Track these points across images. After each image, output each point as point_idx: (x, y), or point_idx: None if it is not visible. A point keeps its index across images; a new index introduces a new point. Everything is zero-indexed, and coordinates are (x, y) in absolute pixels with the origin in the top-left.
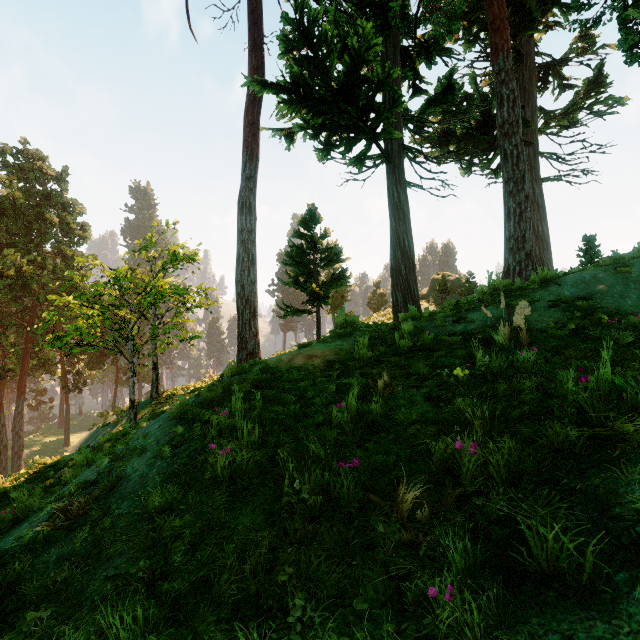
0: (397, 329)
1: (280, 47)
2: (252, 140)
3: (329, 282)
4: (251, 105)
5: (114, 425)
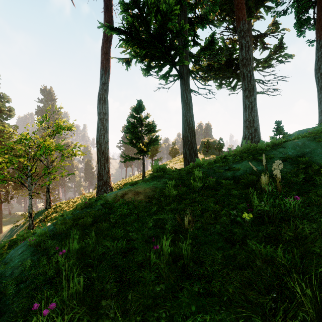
0: (190, 173)
1: (121, 7)
2: (106, 62)
3: (149, 142)
4: (105, 42)
5: (22, 226)
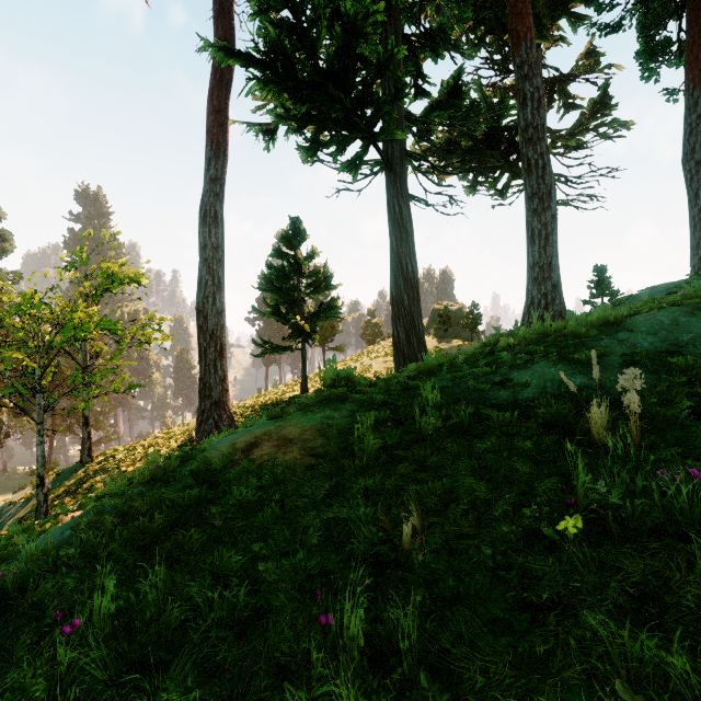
0: (411, 390)
1: (251, 5)
2: (218, 131)
3: (317, 313)
4: (217, 87)
5: (24, 503)
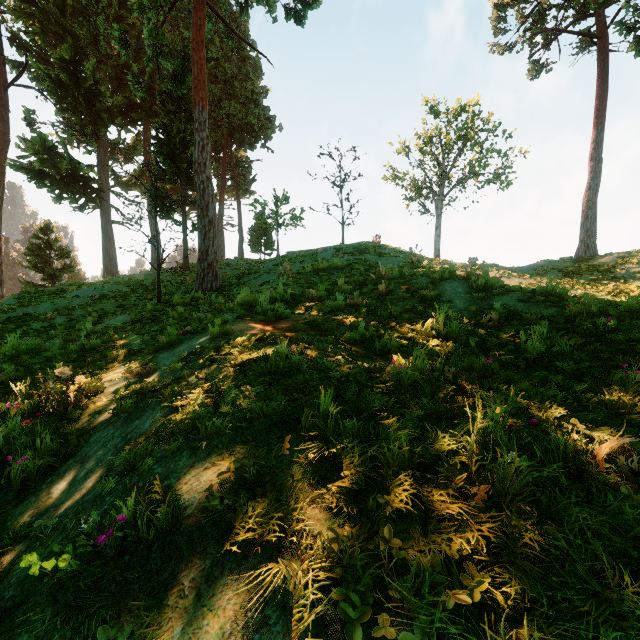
0: (87, 284)
1: (30, 151)
2: (0, 176)
3: (62, 269)
4: None
5: None
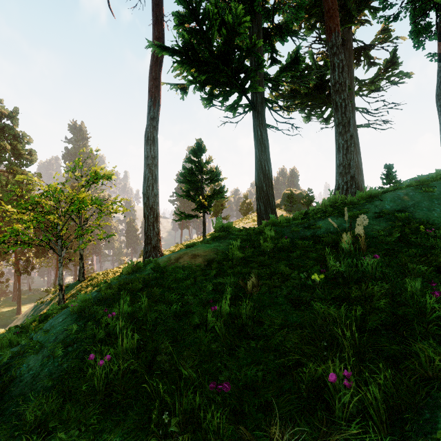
0: (261, 233)
1: (174, 20)
2: (155, 90)
3: (212, 195)
4: (154, 65)
5: (49, 302)
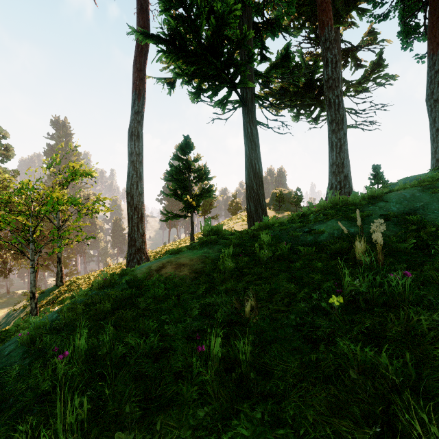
0: (255, 237)
1: (160, 6)
2: (140, 83)
3: (200, 194)
4: (139, 56)
5: (22, 310)
